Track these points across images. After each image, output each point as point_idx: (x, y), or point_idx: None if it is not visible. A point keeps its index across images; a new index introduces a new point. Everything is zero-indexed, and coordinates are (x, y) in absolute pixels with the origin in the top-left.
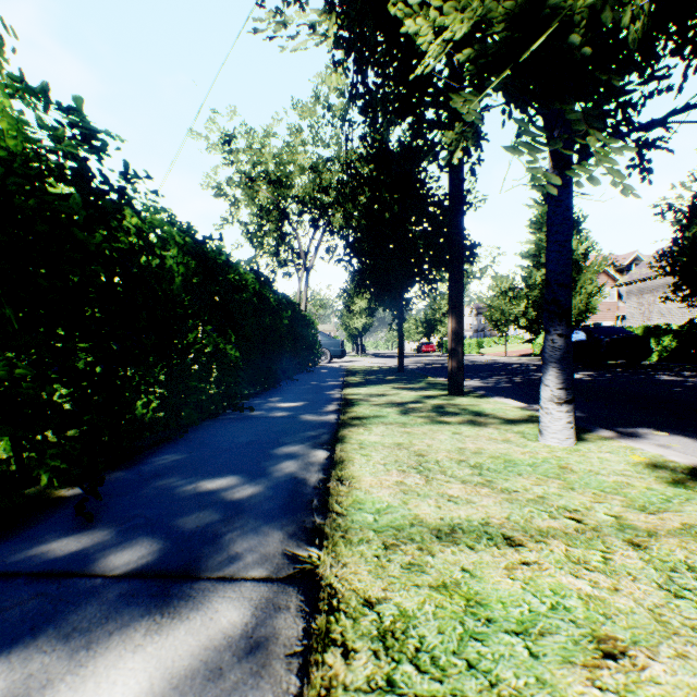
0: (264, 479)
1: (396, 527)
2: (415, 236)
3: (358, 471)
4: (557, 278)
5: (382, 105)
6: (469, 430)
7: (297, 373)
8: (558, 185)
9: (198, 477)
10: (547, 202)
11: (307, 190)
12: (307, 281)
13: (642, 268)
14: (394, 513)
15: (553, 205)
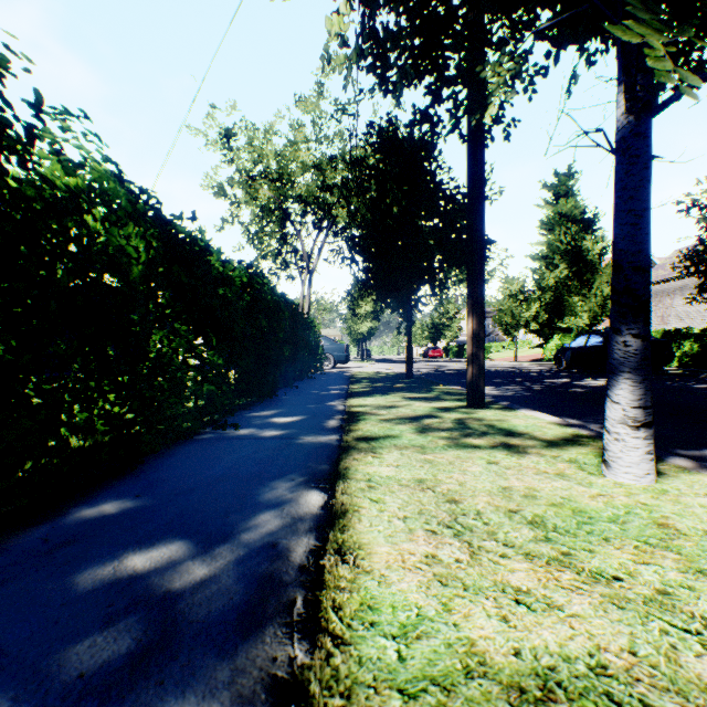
0: (226, 550)
1: (441, 681)
2: (425, 232)
3: (368, 532)
4: (631, 259)
5: (395, 50)
6: (507, 458)
7: (298, 379)
8: (633, 135)
9: (130, 545)
10: (616, 159)
11: (310, 188)
12: (310, 284)
13: (658, 270)
14: (432, 637)
15: (626, 162)
